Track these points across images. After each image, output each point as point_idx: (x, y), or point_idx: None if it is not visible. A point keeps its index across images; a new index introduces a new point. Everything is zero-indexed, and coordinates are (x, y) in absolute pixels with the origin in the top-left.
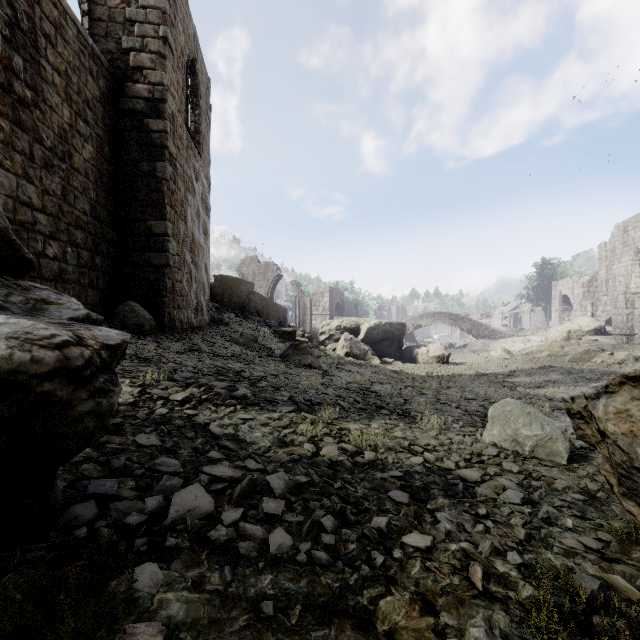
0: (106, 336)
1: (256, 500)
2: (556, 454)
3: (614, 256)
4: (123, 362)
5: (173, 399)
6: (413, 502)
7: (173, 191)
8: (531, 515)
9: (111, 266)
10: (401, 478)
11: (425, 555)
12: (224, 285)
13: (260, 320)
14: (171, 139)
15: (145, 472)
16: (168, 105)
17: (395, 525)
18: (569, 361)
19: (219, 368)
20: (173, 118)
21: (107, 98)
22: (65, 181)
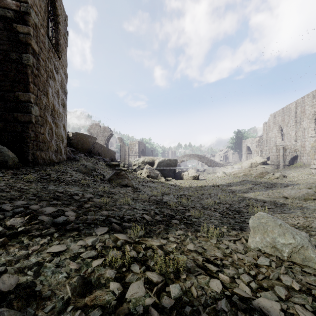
0: None
1: None
2: (309, 260)
3: (270, 128)
4: None
5: None
6: None
7: (36, 75)
8: None
9: None
10: None
11: None
12: (78, 138)
13: (100, 158)
14: (34, 40)
15: None
16: (31, 17)
17: None
18: (254, 177)
19: (56, 193)
20: (36, 28)
21: None
22: None
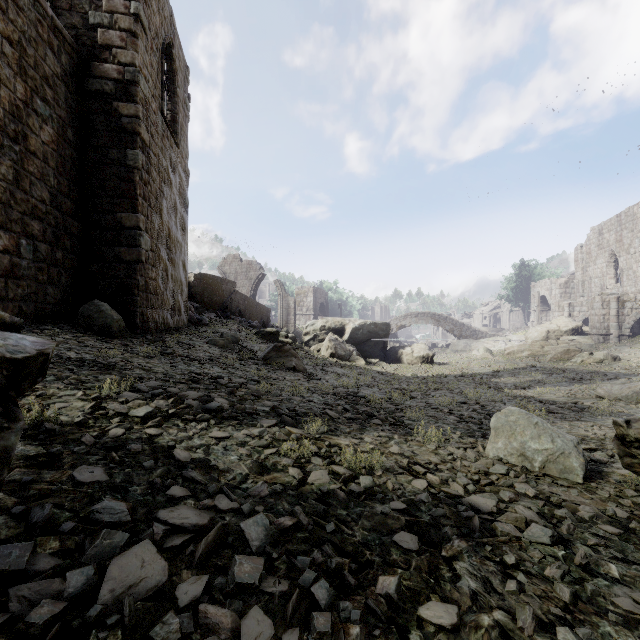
0: (13, 346)
1: (226, 559)
2: (570, 471)
3: (590, 258)
4: (79, 370)
5: (133, 415)
6: (424, 547)
7: (146, 182)
8: (566, 560)
9: (75, 261)
10: (405, 511)
11: (451, 638)
12: (204, 284)
13: (242, 320)
14: (144, 125)
15: (77, 525)
16: (140, 88)
17: (406, 587)
18: (550, 361)
19: (193, 374)
20: (146, 103)
21: (71, 77)
22: (18, 165)
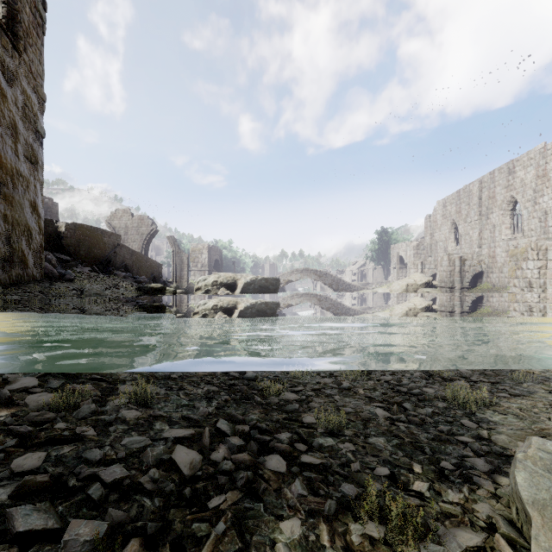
0: None
1: None
2: None
3: (436, 226)
4: None
5: None
6: None
7: None
8: None
9: None
10: None
11: None
12: (80, 235)
13: (127, 275)
14: None
15: None
16: None
17: None
18: (414, 310)
19: None
20: None
21: None
22: None
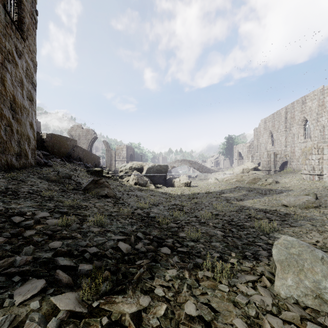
0: None
1: None
2: None
3: (260, 134)
4: None
5: None
6: None
7: None
8: None
9: None
10: None
11: None
12: (54, 140)
13: (80, 163)
14: None
15: None
16: None
17: None
18: (246, 184)
19: None
20: None
21: None
22: None
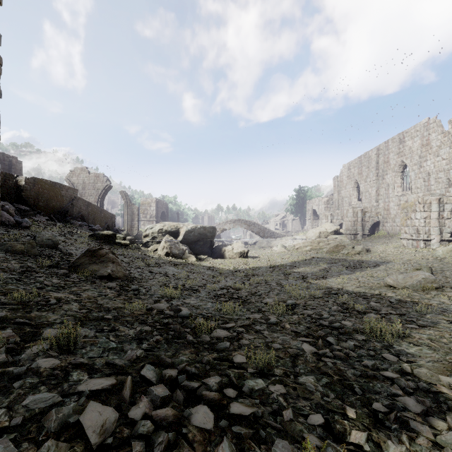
0: None
1: None
2: None
3: (342, 185)
4: None
5: None
6: None
7: None
8: None
9: None
10: None
11: None
12: (39, 188)
13: (82, 224)
14: None
15: None
16: None
17: None
18: (326, 253)
19: None
20: None
21: None
22: None
